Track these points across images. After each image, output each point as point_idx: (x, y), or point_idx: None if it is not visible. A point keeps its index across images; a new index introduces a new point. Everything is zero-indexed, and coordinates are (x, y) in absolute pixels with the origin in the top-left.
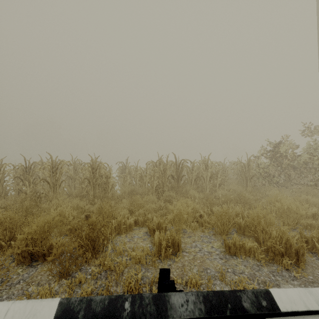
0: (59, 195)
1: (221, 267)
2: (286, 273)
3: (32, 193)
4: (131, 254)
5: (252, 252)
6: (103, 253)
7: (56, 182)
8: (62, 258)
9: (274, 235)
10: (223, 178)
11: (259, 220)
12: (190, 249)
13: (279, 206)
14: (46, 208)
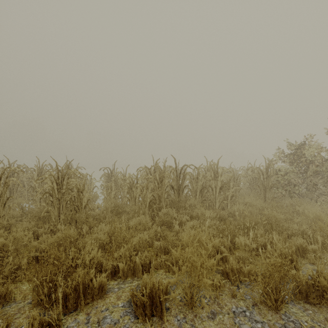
0: None
1: None
2: None
3: None
4: None
5: None
6: None
7: None
8: None
9: None
10: (236, 188)
11: None
12: None
13: None
14: None
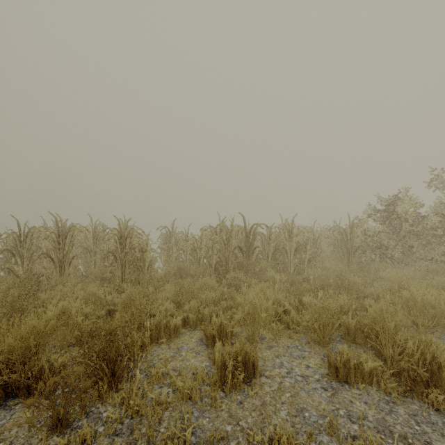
0: (68, 278)
1: (326, 407)
2: (438, 418)
3: (26, 275)
4: (176, 382)
5: (376, 377)
6: (129, 381)
7: (63, 258)
8: (60, 391)
9: (410, 349)
10: (314, 250)
11: (383, 322)
12: (273, 371)
13: (408, 296)
14: (44, 300)
